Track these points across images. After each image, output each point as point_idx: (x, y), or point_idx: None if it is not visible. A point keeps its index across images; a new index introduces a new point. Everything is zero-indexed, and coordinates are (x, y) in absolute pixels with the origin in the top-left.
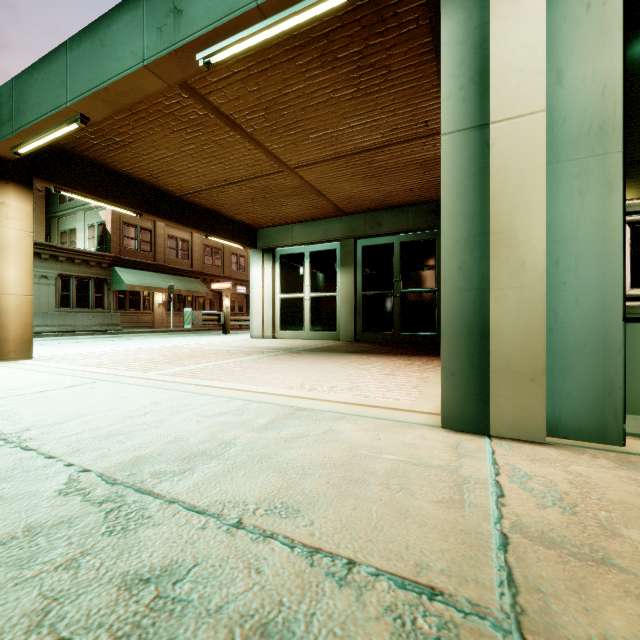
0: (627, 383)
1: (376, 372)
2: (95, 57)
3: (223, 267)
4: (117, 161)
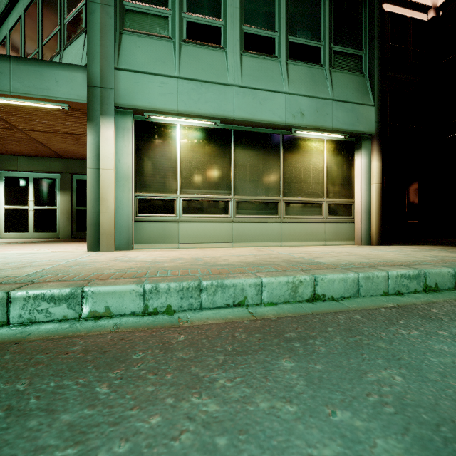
0: (138, 237)
1: (75, 246)
2: None
3: None
4: None
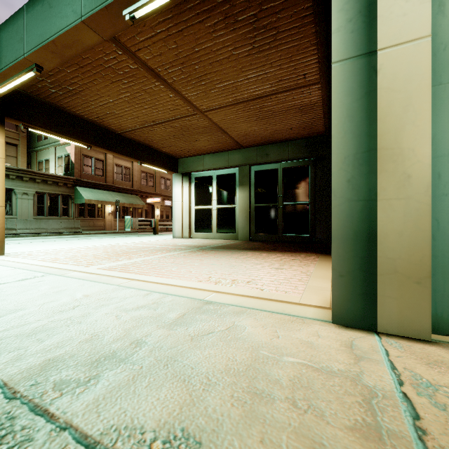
0: None
1: (267, 266)
2: (45, 17)
3: (155, 187)
4: (71, 106)
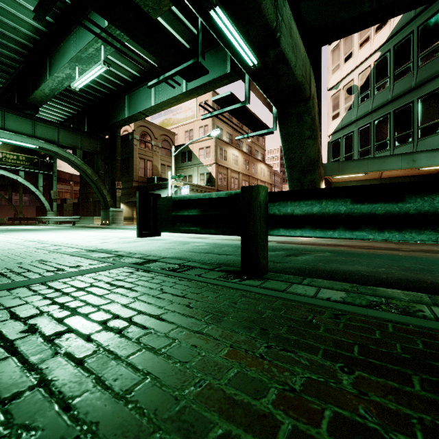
0: None
1: None
2: (381, 164)
3: None
4: None
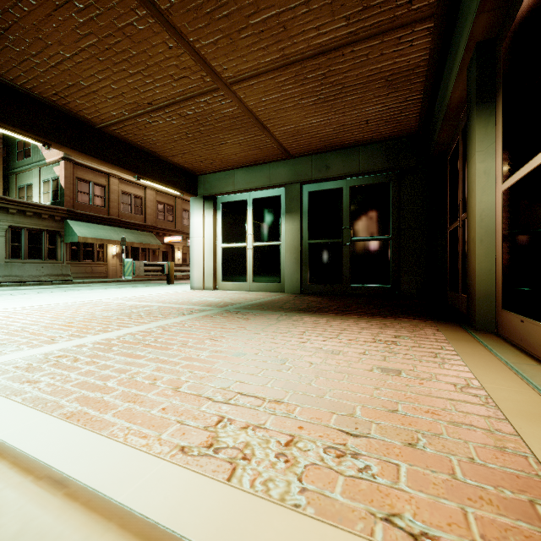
0: None
1: (360, 362)
2: None
3: (175, 222)
4: (3, 67)
